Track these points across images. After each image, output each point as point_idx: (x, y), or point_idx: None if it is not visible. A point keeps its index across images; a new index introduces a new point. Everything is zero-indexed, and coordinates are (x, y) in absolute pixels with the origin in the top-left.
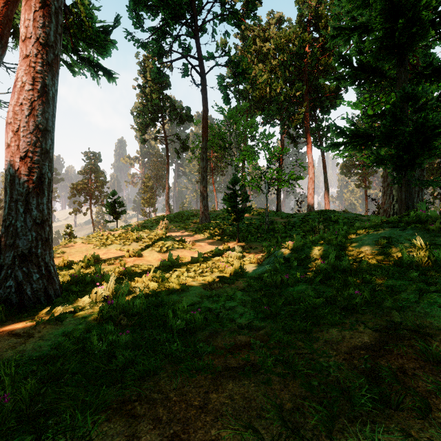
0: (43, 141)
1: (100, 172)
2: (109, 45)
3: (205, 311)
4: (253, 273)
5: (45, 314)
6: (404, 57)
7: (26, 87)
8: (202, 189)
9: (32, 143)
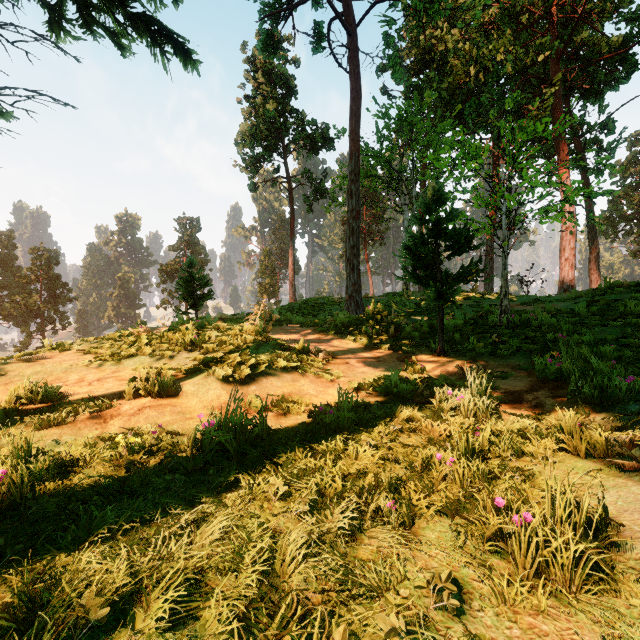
0: None
1: (199, 246)
2: None
3: None
4: None
5: None
6: None
7: None
8: (350, 252)
9: None
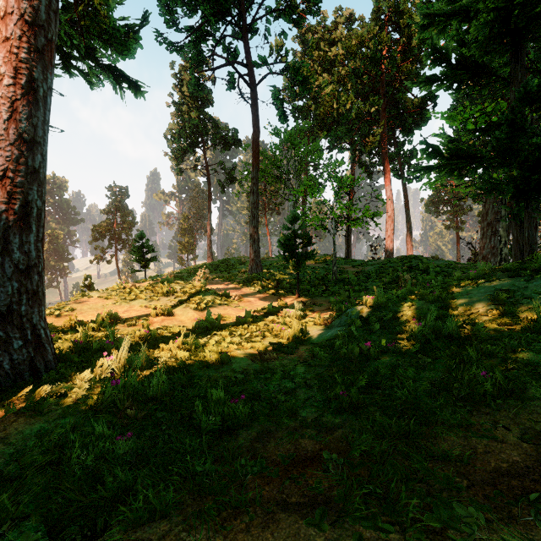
0: (29, 156)
1: (128, 211)
2: (132, 43)
3: (252, 395)
4: (319, 339)
5: (24, 398)
6: (520, 49)
7: (5, 81)
8: (253, 231)
9: (12, 159)
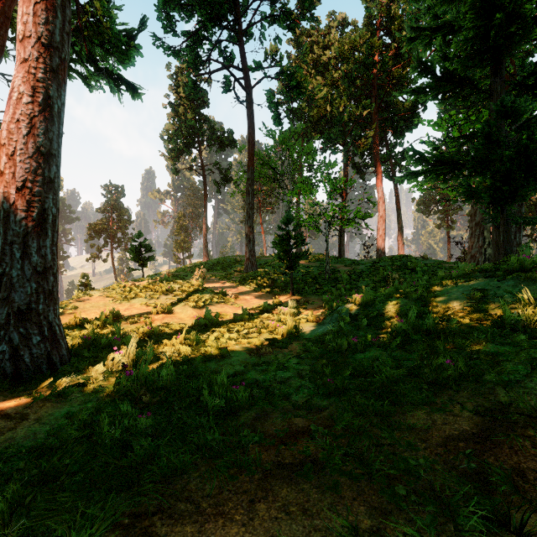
0: (45, 168)
1: (124, 210)
2: (133, 52)
3: (251, 384)
4: (312, 335)
5: (46, 388)
6: (500, 64)
7: (24, 100)
8: (248, 230)
9: (31, 170)
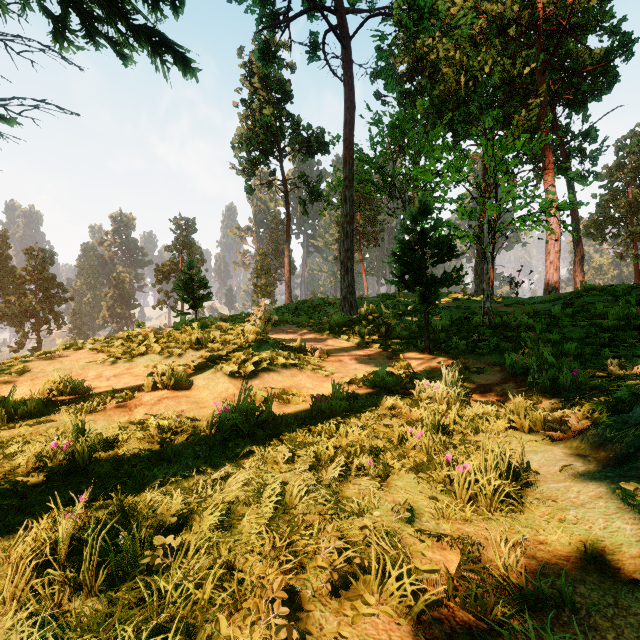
0: None
1: (195, 247)
2: None
3: None
4: (623, 530)
5: None
6: None
7: None
8: (344, 255)
9: None
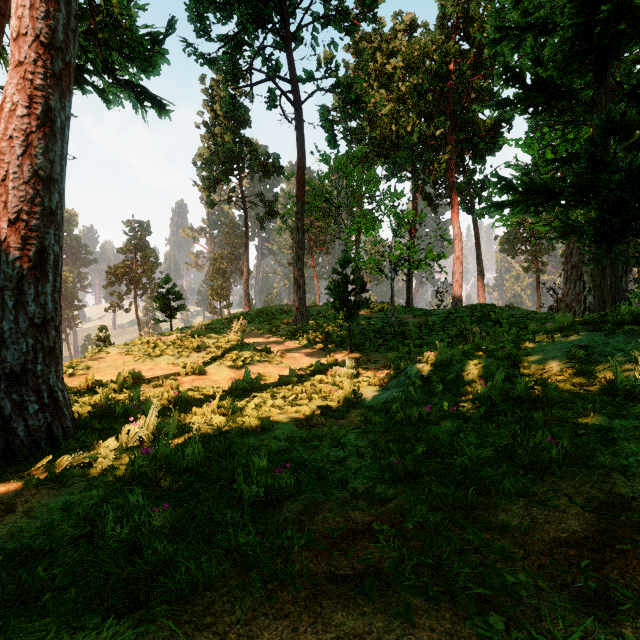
0: (45, 196)
1: (150, 250)
2: (157, 58)
3: (298, 465)
4: (374, 402)
5: (43, 469)
6: (604, 69)
7: (18, 112)
8: (297, 274)
9: (27, 199)
